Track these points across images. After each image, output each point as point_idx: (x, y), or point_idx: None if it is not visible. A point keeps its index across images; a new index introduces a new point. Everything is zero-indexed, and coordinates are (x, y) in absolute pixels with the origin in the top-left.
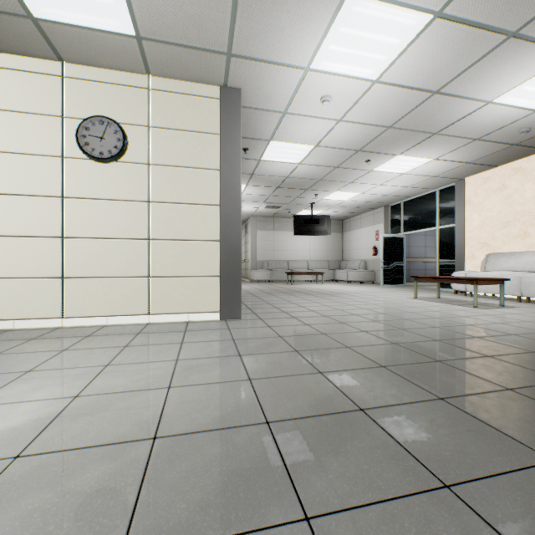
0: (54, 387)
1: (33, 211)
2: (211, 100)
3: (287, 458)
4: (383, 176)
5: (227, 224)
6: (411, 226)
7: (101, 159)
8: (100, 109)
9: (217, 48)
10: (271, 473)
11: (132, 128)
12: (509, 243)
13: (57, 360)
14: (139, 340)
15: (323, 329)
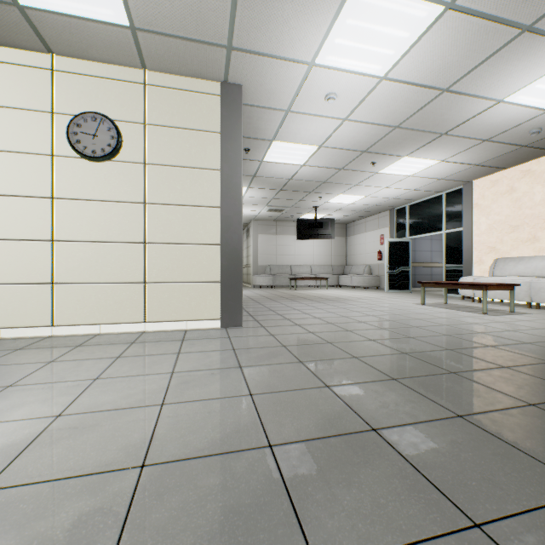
0: (35, 405)
1: (20, 212)
2: (210, 97)
3: (293, 490)
4: (389, 179)
5: (228, 227)
6: (417, 230)
7: (94, 157)
8: (93, 104)
9: (217, 40)
10: (274, 510)
11: (127, 125)
12: (518, 248)
13: (42, 373)
14: (133, 350)
15: (328, 338)
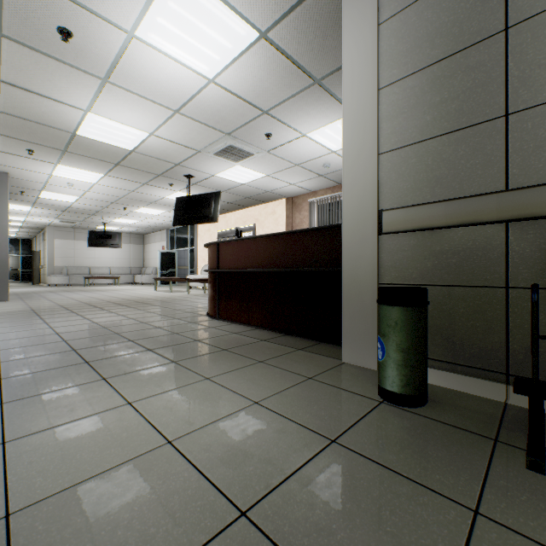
0: None
1: None
2: None
3: None
4: (145, 215)
5: None
6: (179, 245)
7: None
8: None
9: None
10: None
11: None
12: None
13: None
14: None
15: (57, 301)
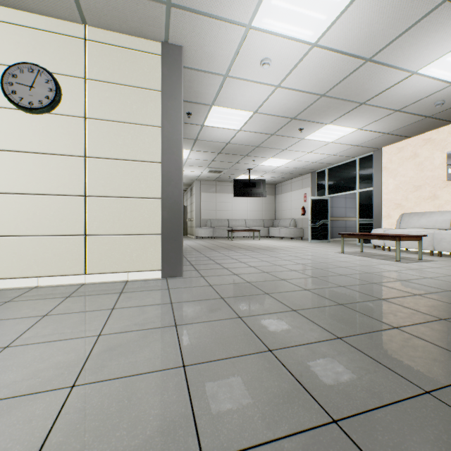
0: None
1: None
2: (151, 56)
3: None
4: (313, 144)
5: (169, 181)
6: (335, 189)
7: (30, 109)
8: (30, 56)
9: None
10: None
11: (66, 79)
12: (420, 204)
13: None
14: (64, 306)
15: (265, 288)
